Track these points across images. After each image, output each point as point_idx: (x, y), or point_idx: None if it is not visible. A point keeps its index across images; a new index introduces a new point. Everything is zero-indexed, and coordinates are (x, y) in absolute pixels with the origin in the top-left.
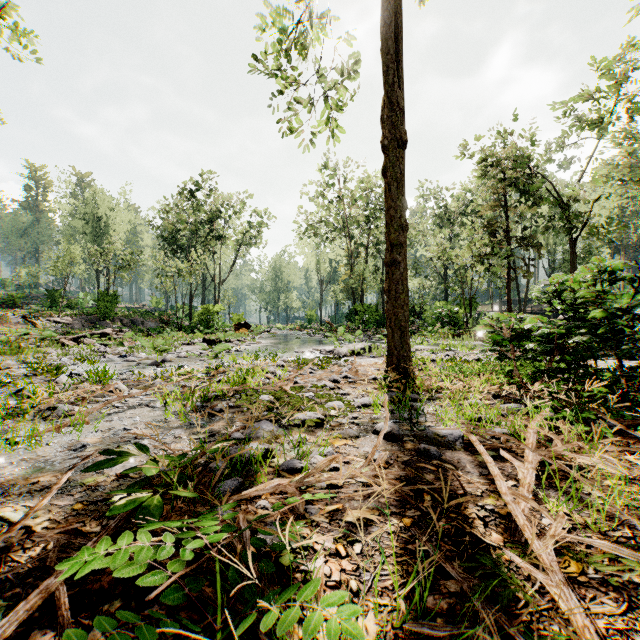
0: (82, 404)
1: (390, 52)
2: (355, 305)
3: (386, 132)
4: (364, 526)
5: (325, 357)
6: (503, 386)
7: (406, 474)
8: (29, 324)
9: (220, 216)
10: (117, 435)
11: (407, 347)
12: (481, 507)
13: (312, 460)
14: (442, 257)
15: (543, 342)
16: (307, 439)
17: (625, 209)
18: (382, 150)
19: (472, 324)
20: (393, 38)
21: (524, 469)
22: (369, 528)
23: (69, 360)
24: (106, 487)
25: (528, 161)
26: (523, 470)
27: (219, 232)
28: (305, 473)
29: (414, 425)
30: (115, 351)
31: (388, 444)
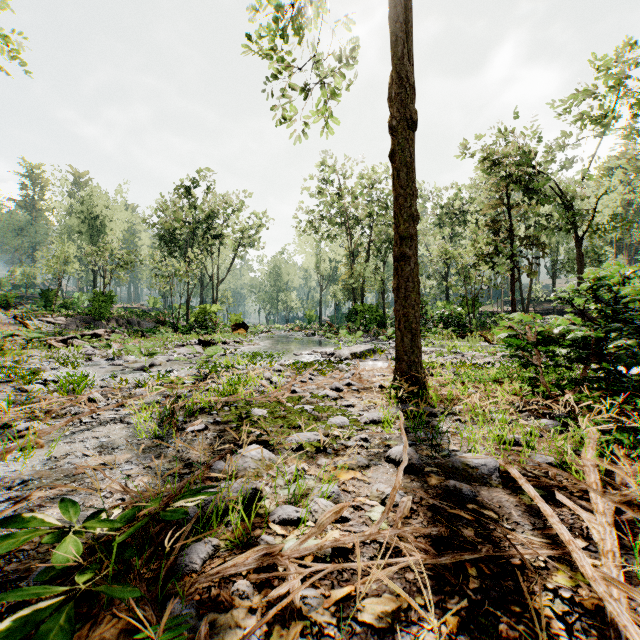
0: (45, 419)
1: (400, 19)
2: (355, 305)
3: (395, 111)
4: (389, 632)
5: (325, 360)
6: (527, 396)
7: (439, 532)
8: (20, 324)
9: (218, 214)
10: (72, 464)
11: (418, 352)
12: (553, 593)
13: (312, 506)
14: (444, 256)
15: (577, 347)
16: (306, 471)
17: (628, 208)
18: (390, 131)
19: (476, 324)
20: (403, 3)
21: (597, 525)
22: (397, 636)
23: (51, 364)
24: (30, 553)
25: (534, 157)
26: (596, 527)
27: (217, 231)
28: (303, 529)
29: (435, 450)
30: (103, 354)
31: (406, 478)
